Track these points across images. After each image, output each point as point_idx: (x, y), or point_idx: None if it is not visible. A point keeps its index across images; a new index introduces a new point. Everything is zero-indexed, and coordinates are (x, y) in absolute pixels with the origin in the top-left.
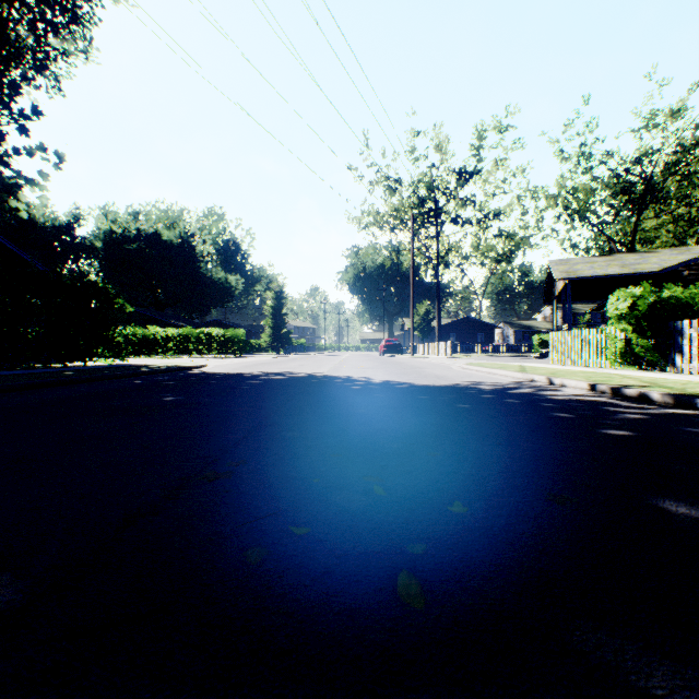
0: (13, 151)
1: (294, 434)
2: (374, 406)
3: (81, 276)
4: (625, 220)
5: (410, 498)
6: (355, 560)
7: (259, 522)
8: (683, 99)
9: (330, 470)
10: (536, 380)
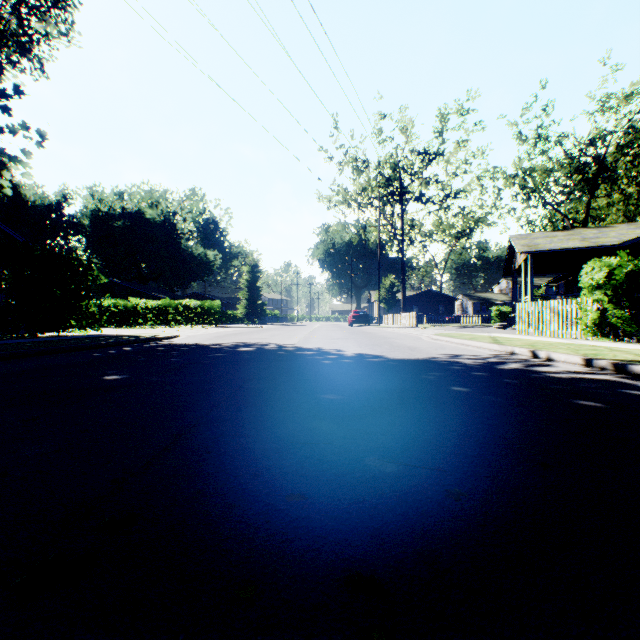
0: None
1: (240, 441)
2: (348, 389)
3: (52, 247)
4: (576, 199)
5: None
6: None
7: None
8: (635, 83)
9: (281, 546)
10: (517, 353)
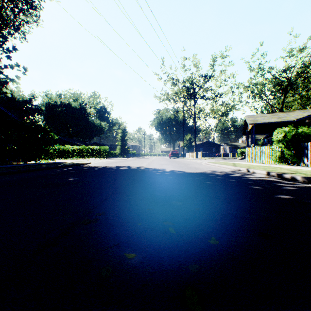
0: (4, 66)
1: (129, 197)
2: (167, 183)
3: (34, 122)
4: (278, 97)
5: (188, 235)
6: (160, 276)
7: (109, 250)
8: (305, 43)
9: (146, 217)
10: (241, 170)
